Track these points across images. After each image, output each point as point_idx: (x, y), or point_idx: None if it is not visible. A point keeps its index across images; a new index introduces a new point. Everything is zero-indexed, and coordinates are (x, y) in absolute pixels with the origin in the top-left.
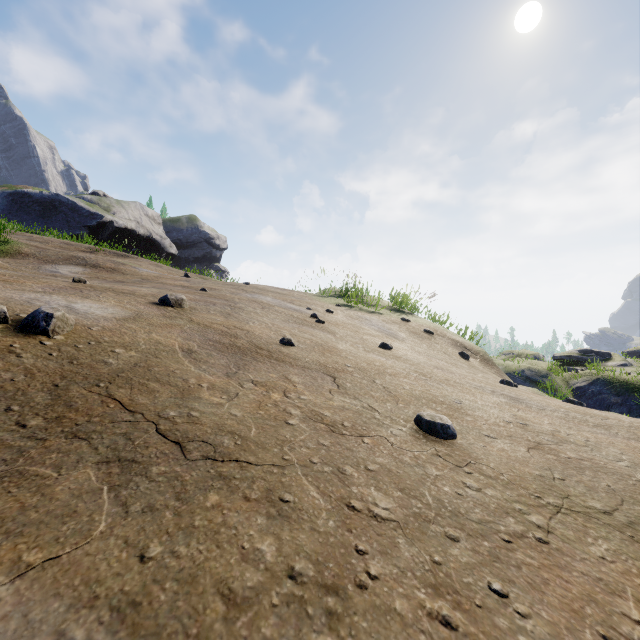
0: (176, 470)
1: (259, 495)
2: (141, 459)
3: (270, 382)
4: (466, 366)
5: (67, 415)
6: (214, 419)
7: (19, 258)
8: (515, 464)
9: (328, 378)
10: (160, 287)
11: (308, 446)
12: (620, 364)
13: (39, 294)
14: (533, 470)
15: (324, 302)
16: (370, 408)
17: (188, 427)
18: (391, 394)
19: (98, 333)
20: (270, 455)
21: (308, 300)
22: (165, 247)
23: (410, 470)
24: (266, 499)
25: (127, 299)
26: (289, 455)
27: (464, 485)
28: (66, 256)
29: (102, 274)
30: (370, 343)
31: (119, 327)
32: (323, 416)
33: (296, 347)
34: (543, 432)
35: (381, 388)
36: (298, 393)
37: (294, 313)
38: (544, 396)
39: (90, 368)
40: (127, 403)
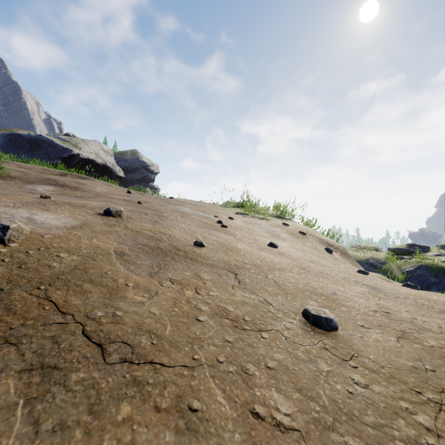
0: (94, 376)
1: (169, 403)
2: (63, 365)
3: (185, 280)
4: (331, 258)
5: (4, 319)
6: (135, 318)
7: (8, 180)
8: (390, 355)
9: (231, 275)
10: (108, 201)
11: (215, 343)
12: (436, 254)
13: (8, 208)
14: (407, 361)
15: (227, 211)
16: (265, 302)
17: (111, 327)
18: (281, 288)
19: (48, 240)
20: (182, 355)
21: (215, 210)
22: (116, 172)
23: (304, 366)
24: (175, 408)
25: (79, 211)
26: (198, 354)
27: (353, 381)
28: (42, 178)
29: (67, 191)
30: (261, 242)
31: (67, 234)
32: (227, 311)
33: (206, 248)
34: (404, 320)
35: (273, 282)
36: (207, 289)
37: (205, 220)
38: (387, 280)
39: (35, 272)
40: (61, 304)
